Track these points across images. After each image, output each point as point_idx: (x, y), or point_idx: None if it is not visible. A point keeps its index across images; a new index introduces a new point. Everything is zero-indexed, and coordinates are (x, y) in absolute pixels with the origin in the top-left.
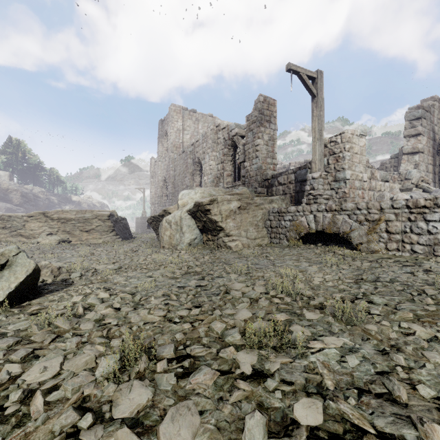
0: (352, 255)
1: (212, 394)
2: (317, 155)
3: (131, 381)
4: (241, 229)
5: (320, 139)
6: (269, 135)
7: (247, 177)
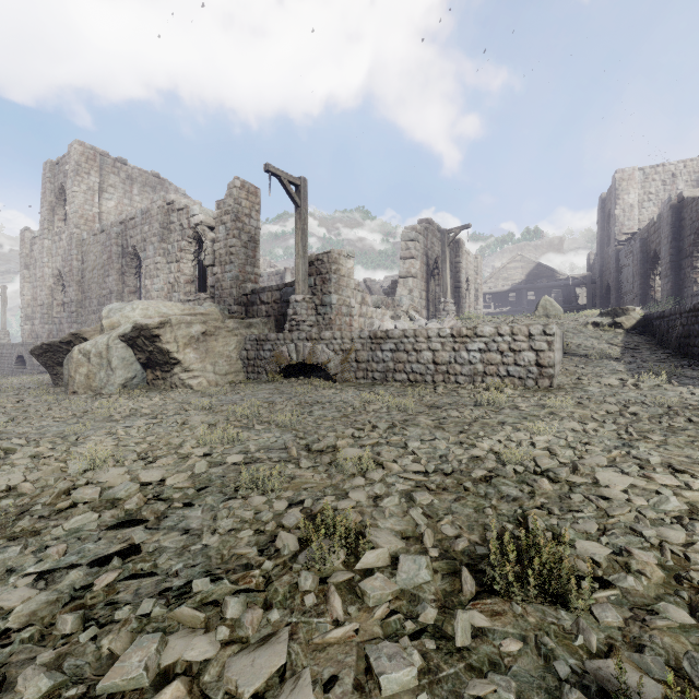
0: (324, 385)
1: (174, 465)
2: (301, 274)
3: (107, 468)
4: (207, 362)
5: (304, 257)
6: (250, 234)
7: (217, 288)
